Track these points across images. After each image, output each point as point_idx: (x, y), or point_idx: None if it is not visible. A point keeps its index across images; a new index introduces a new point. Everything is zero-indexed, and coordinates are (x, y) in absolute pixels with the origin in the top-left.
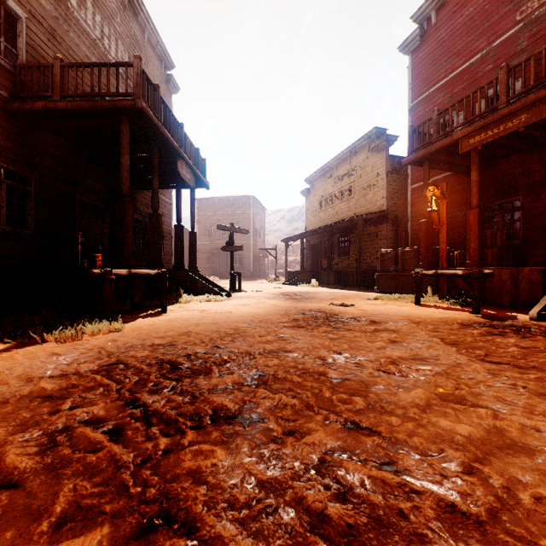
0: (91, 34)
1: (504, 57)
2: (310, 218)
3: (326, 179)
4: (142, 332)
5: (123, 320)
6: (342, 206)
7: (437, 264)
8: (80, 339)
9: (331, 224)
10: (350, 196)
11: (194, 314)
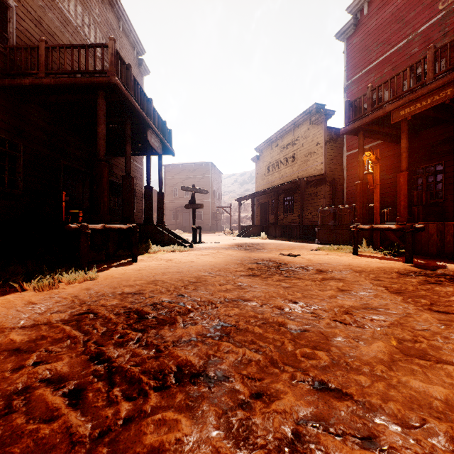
0: (73, 22)
1: (428, 41)
2: (260, 181)
3: (273, 148)
4: (114, 280)
5: (98, 269)
6: (287, 170)
7: (369, 219)
8: (57, 288)
9: (278, 186)
10: (293, 162)
11: (161, 263)
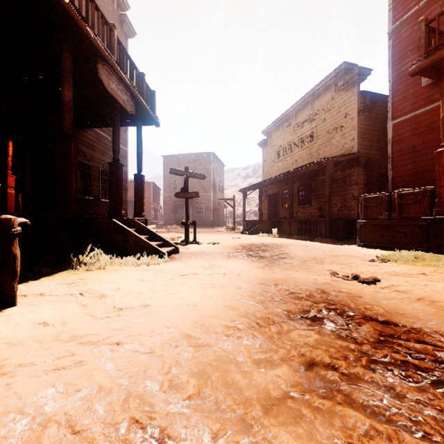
0: None
1: None
2: (268, 169)
3: (284, 128)
4: None
5: None
6: (302, 153)
7: None
8: None
9: (294, 170)
10: (311, 142)
11: (48, 321)
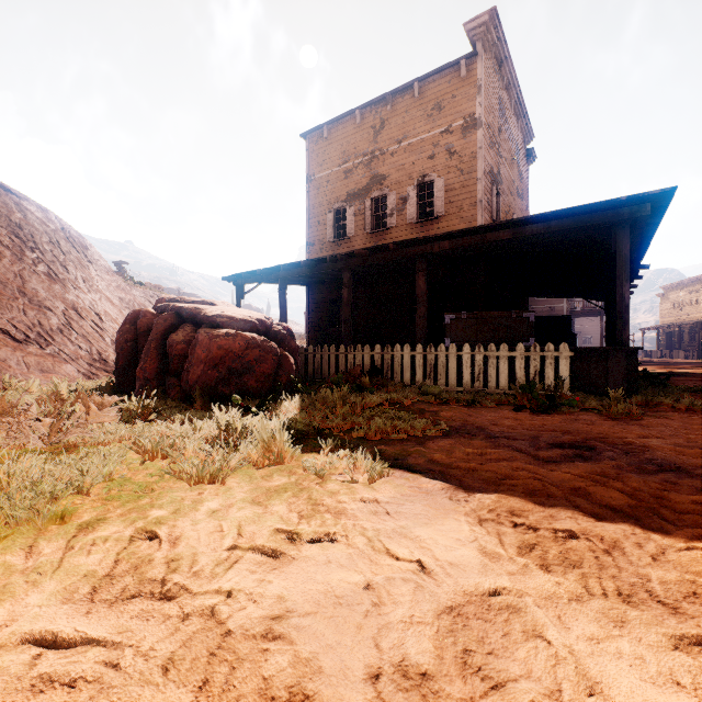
0: None
1: None
2: (664, 314)
3: (678, 290)
4: None
5: None
6: (691, 310)
7: None
8: None
9: (680, 325)
10: (696, 305)
11: None
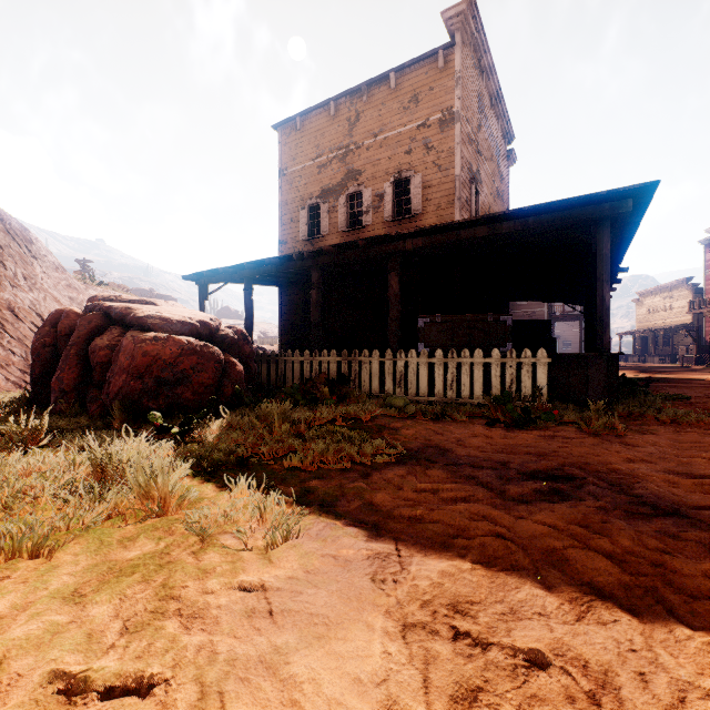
0: None
1: None
2: (640, 319)
3: (653, 296)
4: None
5: None
6: (665, 315)
7: (707, 352)
8: None
9: (654, 330)
10: (670, 310)
11: None
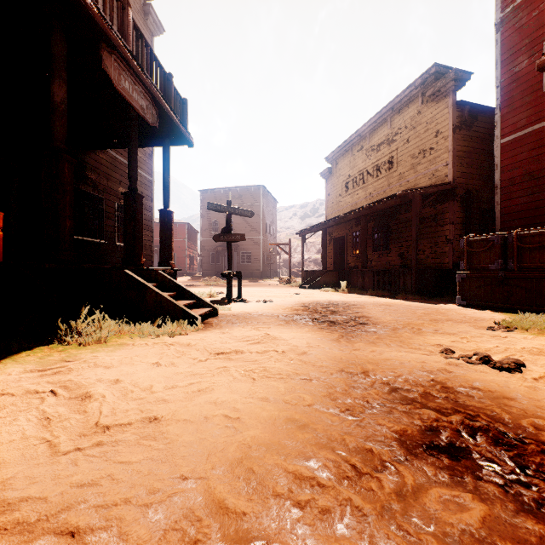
0: None
1: None
2: (333, 205)
3: (354, 153)
4: None
5: None
6: (378, 184)
7: None
8: None
9: (369, 205)
10: (390, 170)
11: None
